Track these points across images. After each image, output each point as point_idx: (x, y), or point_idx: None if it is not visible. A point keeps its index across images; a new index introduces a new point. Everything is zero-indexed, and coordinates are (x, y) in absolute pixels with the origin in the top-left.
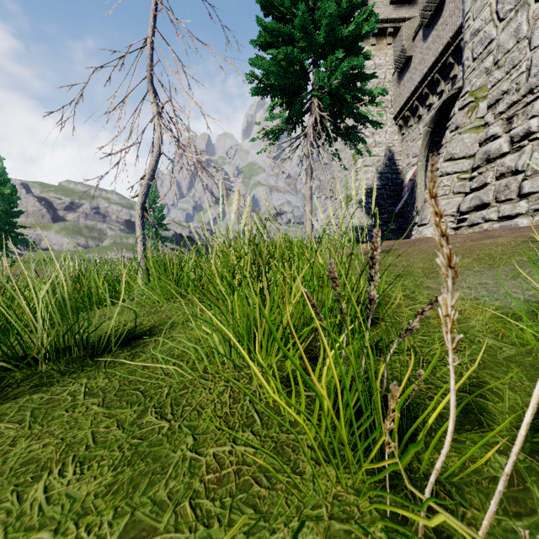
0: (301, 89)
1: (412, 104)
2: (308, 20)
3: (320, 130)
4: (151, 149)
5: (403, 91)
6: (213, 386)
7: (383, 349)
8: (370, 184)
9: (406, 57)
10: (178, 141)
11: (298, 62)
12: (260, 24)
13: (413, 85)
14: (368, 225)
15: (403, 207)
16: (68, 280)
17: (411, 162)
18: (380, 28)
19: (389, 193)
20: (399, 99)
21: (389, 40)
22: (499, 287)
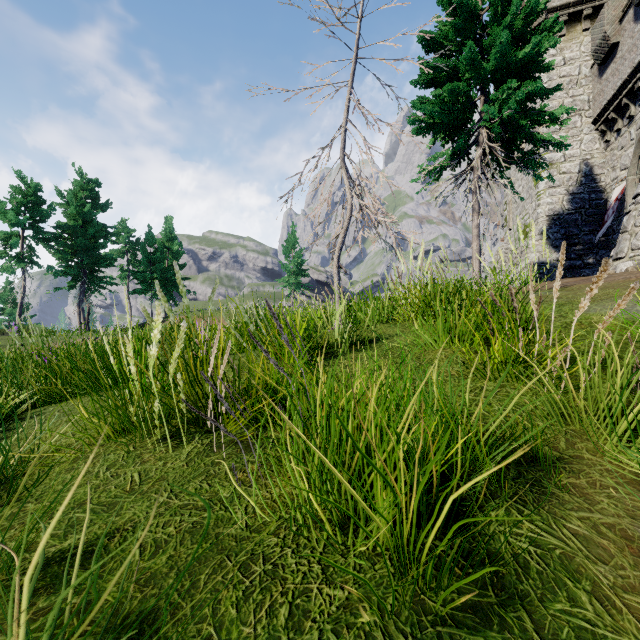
0: (467, 122)
1: (619, 102)
2: (476, 52)
3: (489, 161)
4: (342, 213)
5: (606, 87)
6: (433, 354)
7: (535, 341)
8: (557, 209)
9: (609, 45)
10: (364, 204)
11: (464, 94)
12: (422, 64)
13: (619, 79)
14: (554, 260)
15: (607, 235)
16: (345, 305)
17: (618, 176)
18: (571, 13)
19: (585, 218)
20: (600, 98)
21: (585, 24)
22: (634, 307)
